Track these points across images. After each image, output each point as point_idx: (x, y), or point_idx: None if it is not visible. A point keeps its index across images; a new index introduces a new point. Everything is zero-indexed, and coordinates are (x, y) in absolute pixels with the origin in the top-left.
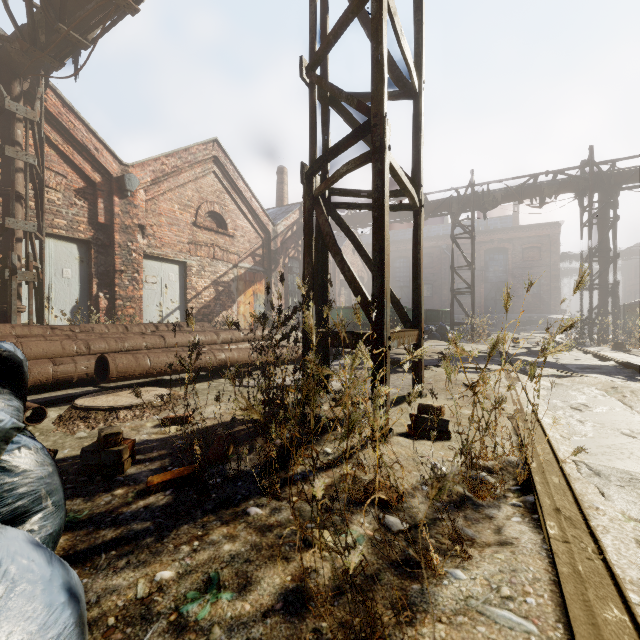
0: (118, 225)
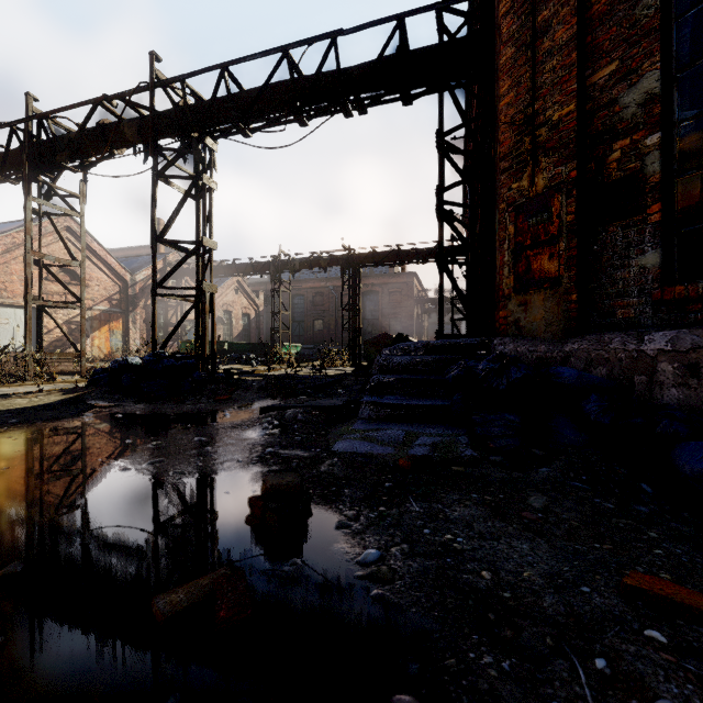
0: None
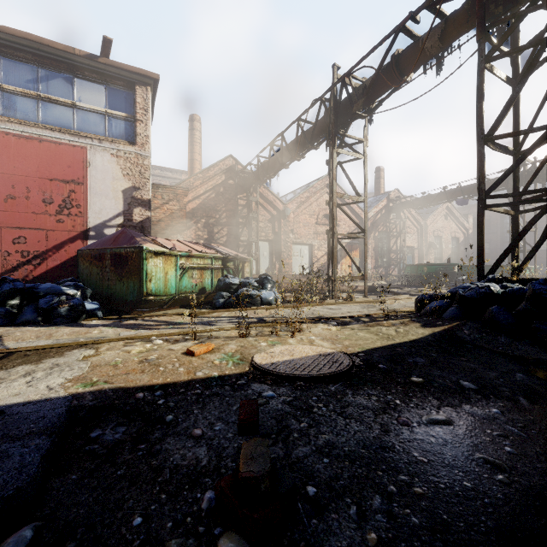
0: (282, 231)
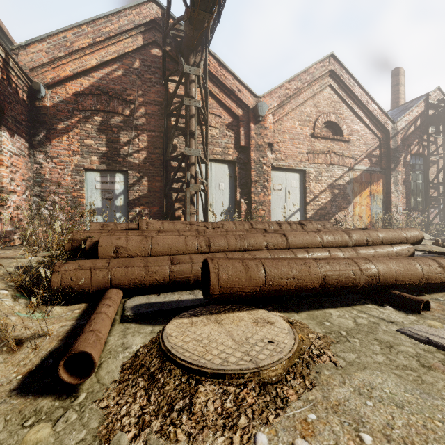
0: (253, 145)
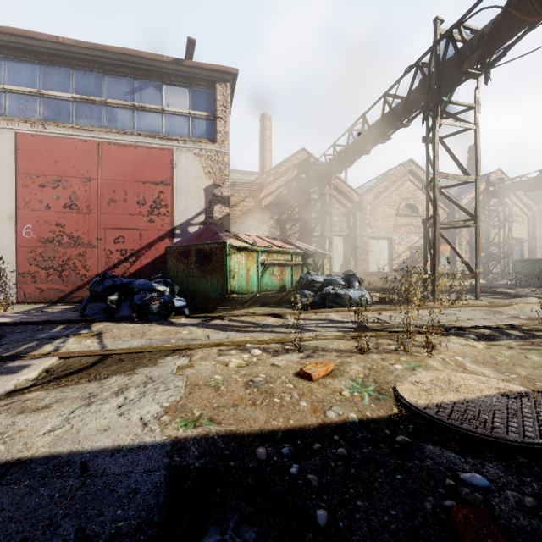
0: (358, 225)
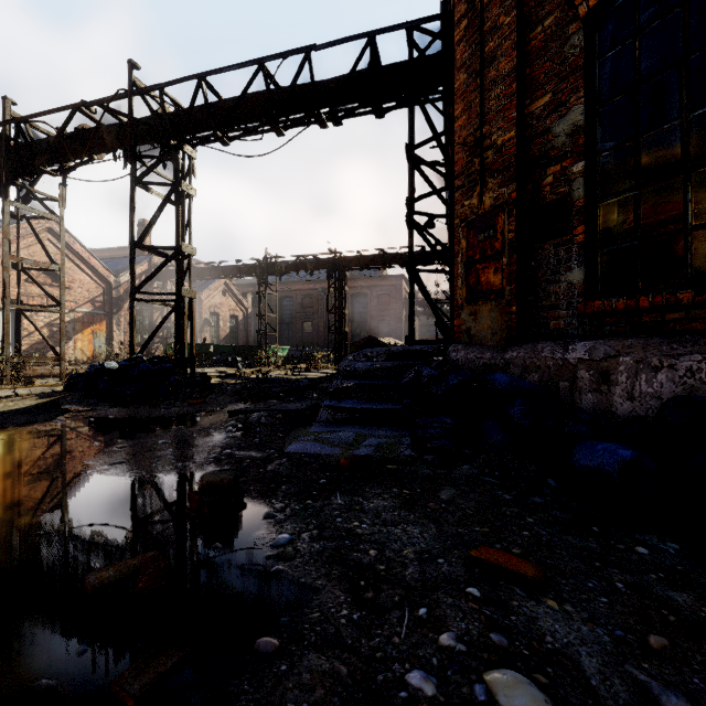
0: None
